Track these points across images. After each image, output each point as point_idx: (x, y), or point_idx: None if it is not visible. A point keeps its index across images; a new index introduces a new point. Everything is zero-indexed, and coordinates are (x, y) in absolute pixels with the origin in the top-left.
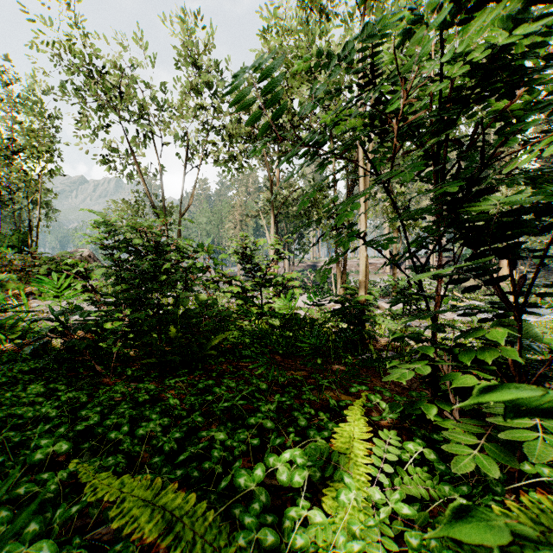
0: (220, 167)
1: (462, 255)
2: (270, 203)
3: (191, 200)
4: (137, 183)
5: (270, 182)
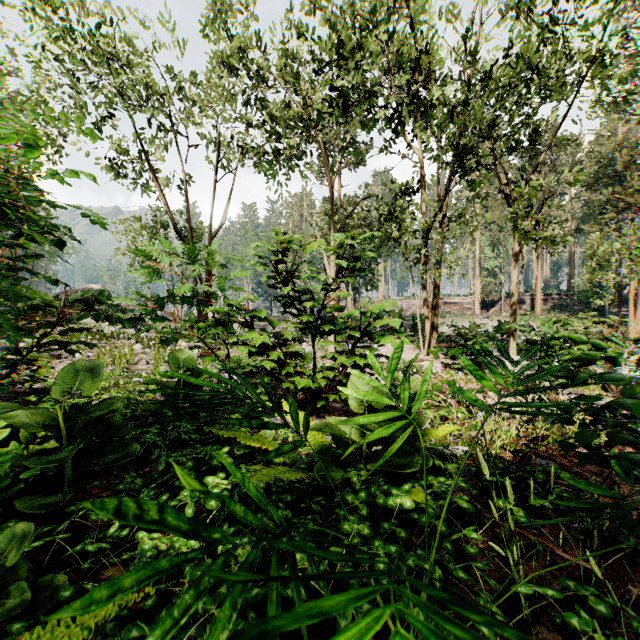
0: (262, 169)
1: (579, 291)
2: (329, 218)
3: (224, 217)
4: (157, 198)
5: (330, 187)
